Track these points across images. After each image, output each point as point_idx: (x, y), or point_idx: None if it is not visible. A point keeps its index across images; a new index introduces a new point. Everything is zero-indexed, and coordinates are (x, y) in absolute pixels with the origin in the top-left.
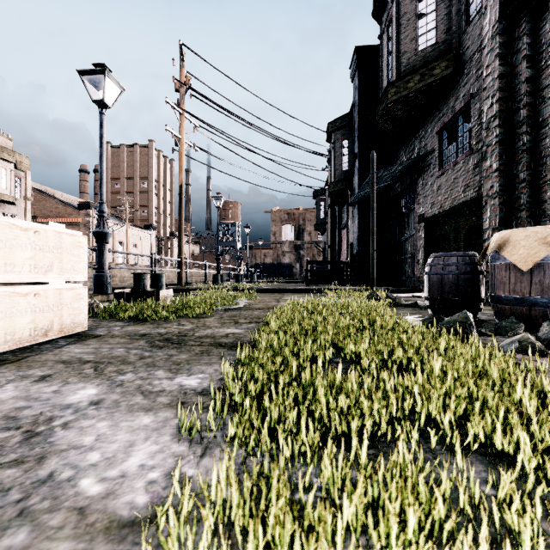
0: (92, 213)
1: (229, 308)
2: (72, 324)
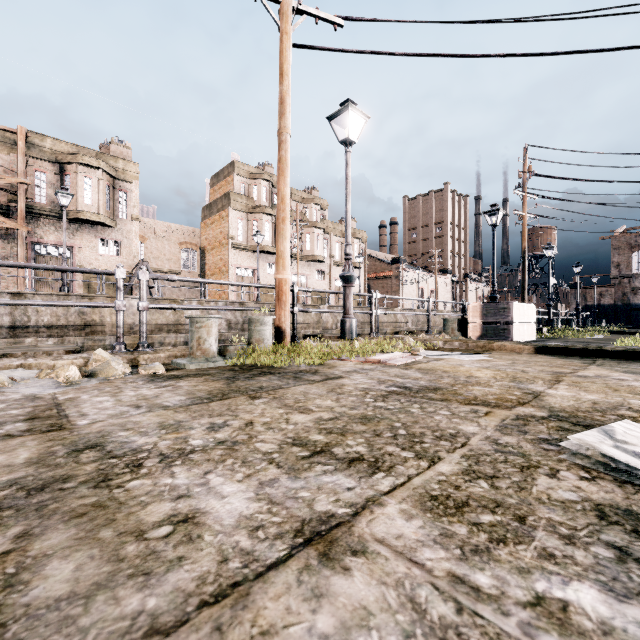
0: (402, 266)
1: (593, 338)
2: (534, 337)
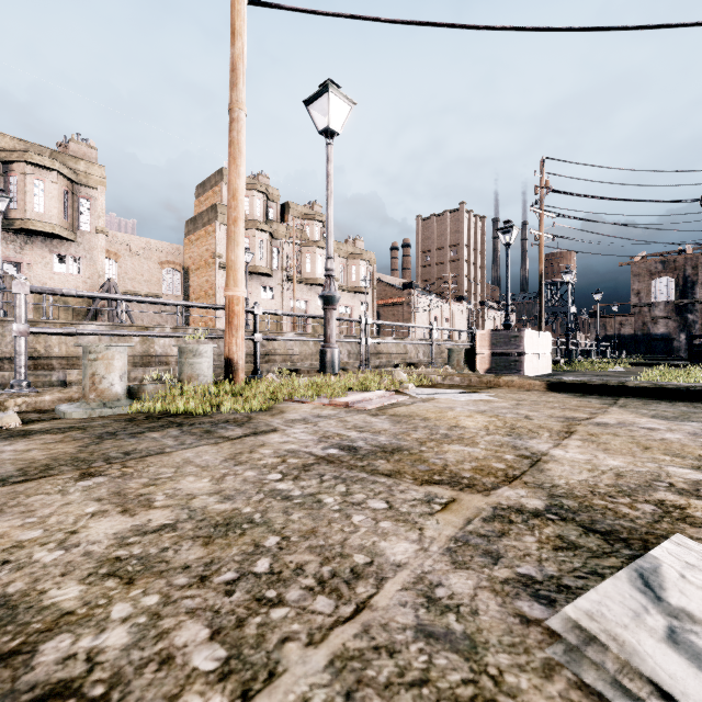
0: (414, 292)
1: (613, 371)
2: (549, 369)
